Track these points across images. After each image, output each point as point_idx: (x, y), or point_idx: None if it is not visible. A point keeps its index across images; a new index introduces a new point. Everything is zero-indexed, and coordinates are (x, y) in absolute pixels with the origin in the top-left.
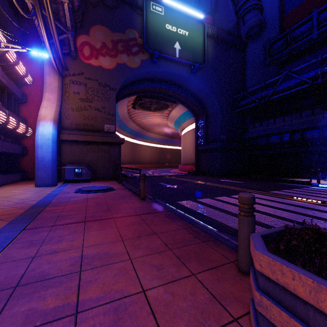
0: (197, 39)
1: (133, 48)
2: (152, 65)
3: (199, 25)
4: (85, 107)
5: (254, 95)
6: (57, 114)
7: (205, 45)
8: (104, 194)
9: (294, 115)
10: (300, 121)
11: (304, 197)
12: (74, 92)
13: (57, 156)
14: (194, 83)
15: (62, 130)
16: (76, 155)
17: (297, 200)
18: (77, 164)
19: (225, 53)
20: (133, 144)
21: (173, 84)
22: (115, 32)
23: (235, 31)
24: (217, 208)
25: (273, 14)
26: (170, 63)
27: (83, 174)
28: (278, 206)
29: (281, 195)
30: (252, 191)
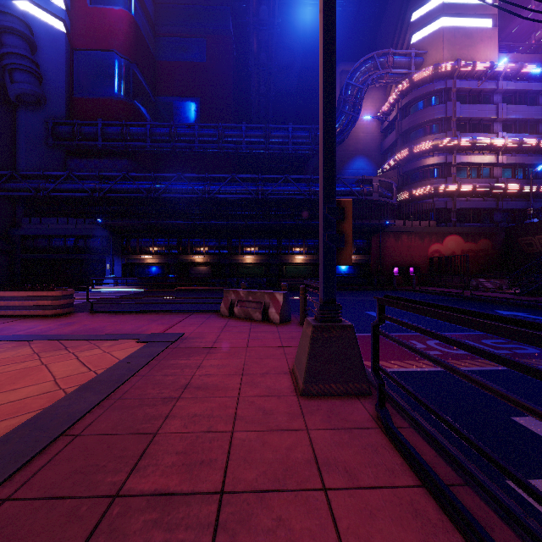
0: None
1: None
2: None
3: None
4: None
5: (30, 180)
6: None
7: None
8: None
9: (79, 220)
10: (84, 228)
11: None
12: None
13: None
14: None
15: None
16: None
17: None
18: None
19: None
20: None
21: None
22: None
23: None
24: None
25: (59, 86)
26: None
27: None
28: None
29: None
30: None
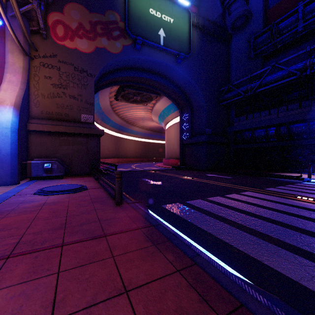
0: (182, 27)
1: (114, 31)
2: (135, 51)
3: (184, 13)
4: (58, 94)
5: (239, 88)
6: (20, 98)
7: (191, 34)
8: (71, 196)
9: (280, 108)
10: (286, 115)
11: (308, 196)
12: (45, 76)
13: (19, 149)
14: (179, 74)
15: (30, 118)
16: (47, 148)
17: (302, 200)
18: (47, 158)
19: (210, 45)
20: (117, 138)
21: (157, 74)
22: (94, 13)
23: (221, 23)
24: (215, 216)
25: (257, 7)
26: (154, 50)
27: (54, 170)
28: (288, 211)
29: (280, 193)
30: (245, 188)
